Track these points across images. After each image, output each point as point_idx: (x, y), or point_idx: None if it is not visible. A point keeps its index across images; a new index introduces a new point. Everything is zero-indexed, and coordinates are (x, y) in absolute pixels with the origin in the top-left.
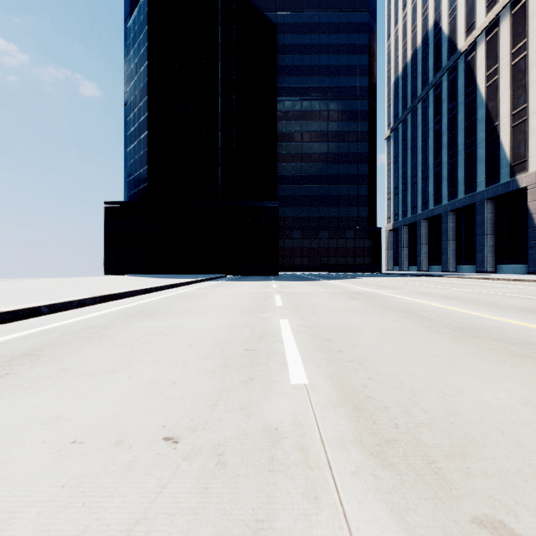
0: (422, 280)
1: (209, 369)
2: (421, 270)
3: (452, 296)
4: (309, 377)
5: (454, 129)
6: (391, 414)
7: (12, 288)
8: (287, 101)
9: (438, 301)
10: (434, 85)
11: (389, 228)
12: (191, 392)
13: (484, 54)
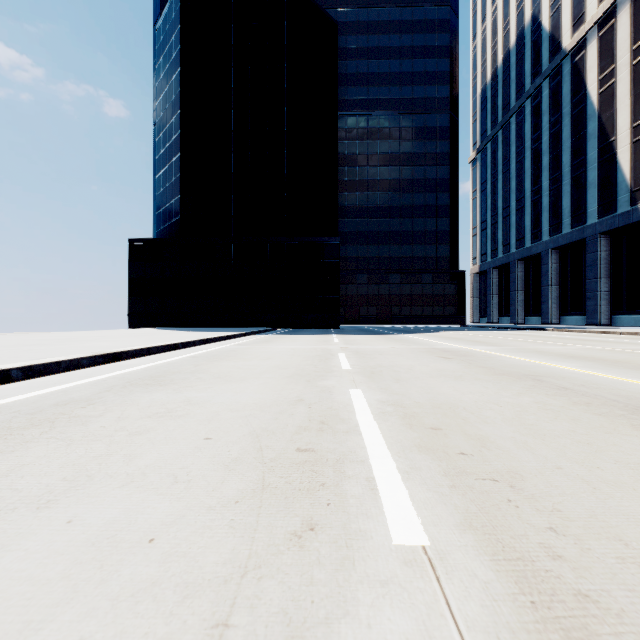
0: (523, 335)
1: (230, 498)
2: (515, 323)
3: (578, 355)
4: (426, 523)
5: (557, 147)
6: None
7: None
8: (350, 117)
9: (565, 362)
10: (531, 94)
11: (475, 270)
12: (179, 571)
13: (596, 53)
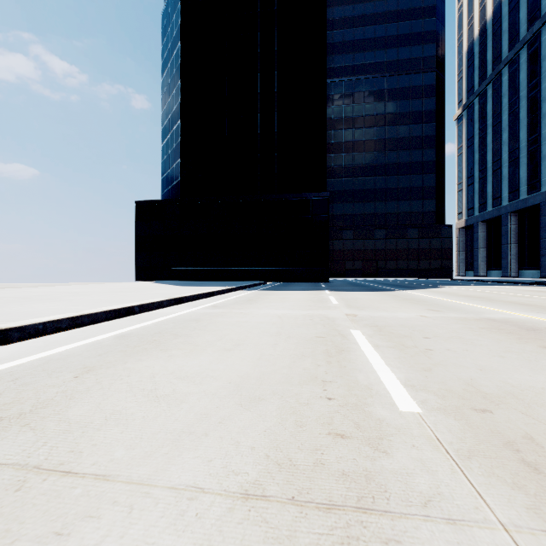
0: None
1: None
2: (508, 276)
3: None
4: None
5: None
6: None
7: None
8: (336, 83)
9: None
10: (528, 41)
11: (461, 225)
12: None
13: None
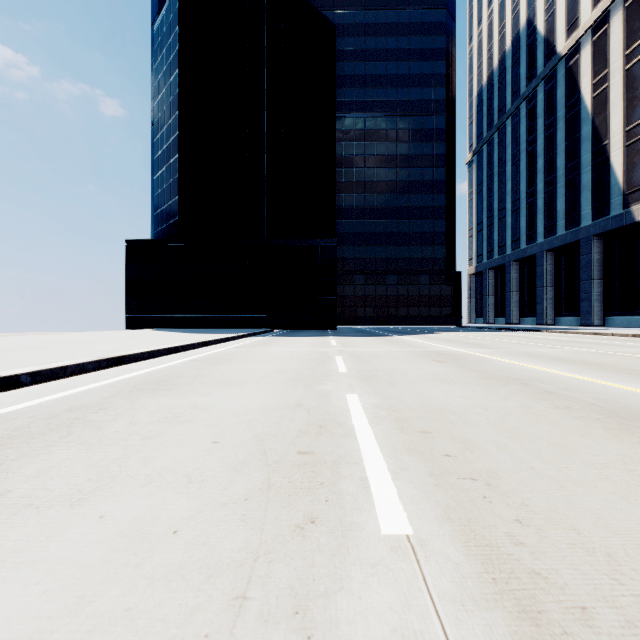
0: (517, 336)
1: (240, 496)
2: (511, 323)
3: (568, 358)
4: (411, 516)
5: (552, 150)
6: (604, 635)
7: (1, 347)
8: (347, 118)
9: (553, 365)
10: (527, 97)
11: (471, 271)
12: (201, 557)
13: (590, 58)
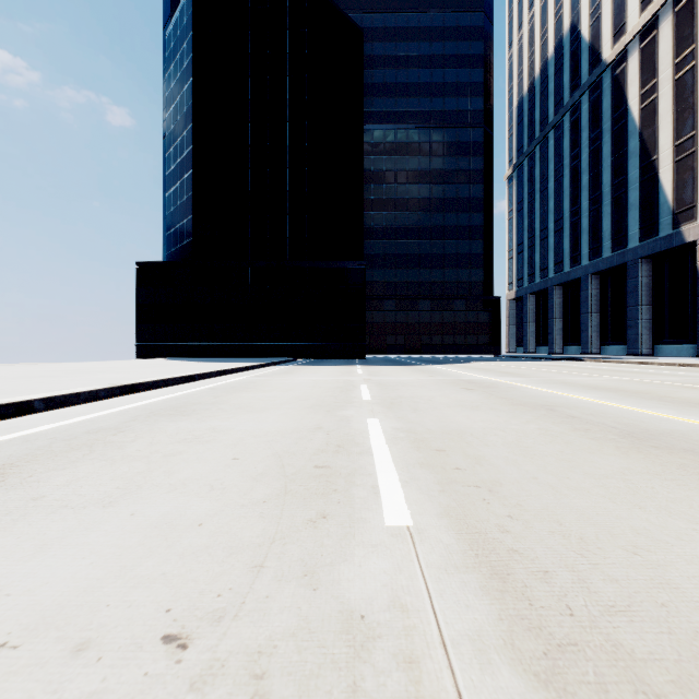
0: (557, 366)
1: (259, 499)
2: (554, 353)
3: (603, 386)
4: (414, 513)
5: (597, 165)
6: (557, 587)
7: (6, 375)
8: (377, 130)
9: (586, 393)
10: (570, 108)
11: (511, 296)
12: (225, 541)
13: (638, 66)
